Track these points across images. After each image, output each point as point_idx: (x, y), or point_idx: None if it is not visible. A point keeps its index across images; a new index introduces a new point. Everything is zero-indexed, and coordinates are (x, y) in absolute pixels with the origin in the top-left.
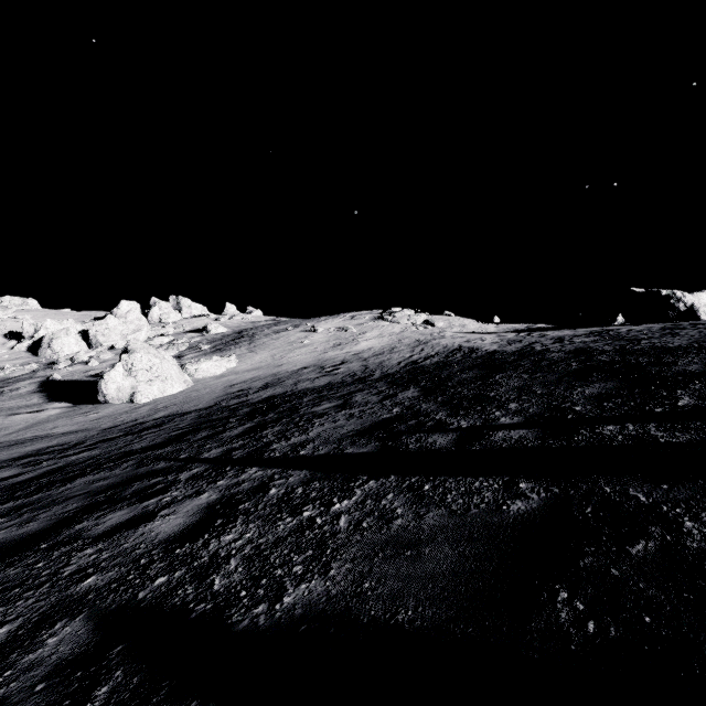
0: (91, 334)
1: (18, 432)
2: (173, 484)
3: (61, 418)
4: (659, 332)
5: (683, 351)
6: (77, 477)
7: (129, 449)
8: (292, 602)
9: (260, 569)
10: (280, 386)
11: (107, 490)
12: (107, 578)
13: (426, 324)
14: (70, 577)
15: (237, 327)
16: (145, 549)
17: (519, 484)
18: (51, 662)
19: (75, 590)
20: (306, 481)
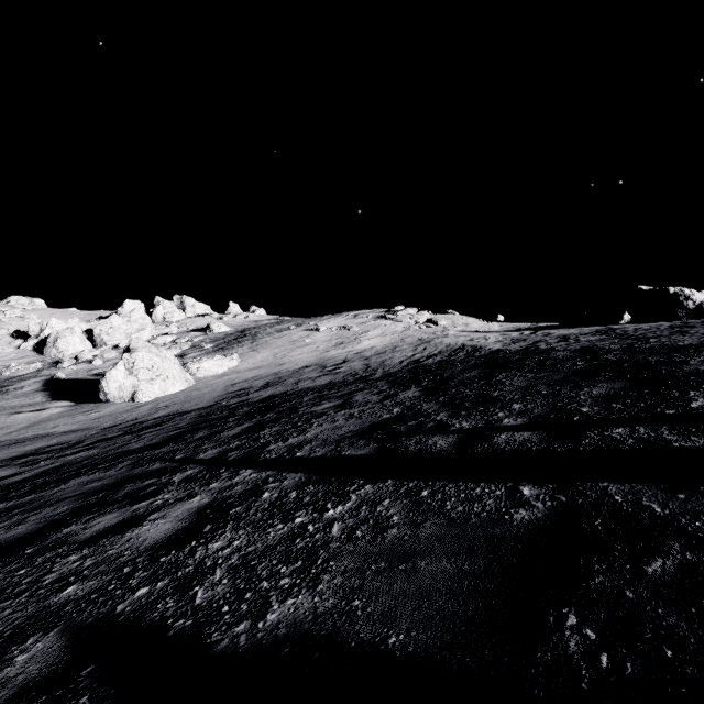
0: (95, 333)
1: (19, 431)
2: (166, 487)
3: (62, 417)
4: (667, 330)
5: (694, 350)
6: (72, 477)
7: (127, 449)
8: (276, 621)
9: (246, 581)
10: (281, 385)
11: (99, 492)
12: (87, 588)
13: (429, 323)
14: (50, 586)
15: (240, 326)
16: (129, 557)
17: (522, 491)
18: (16, 683)
19: (53, 601)
20: (300, 485)
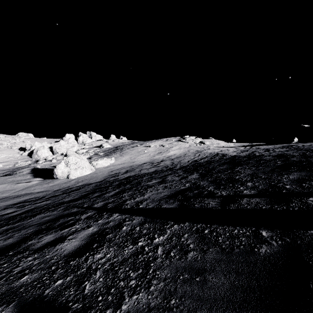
0: (53, 148)
1: (19, 191)
2: (78, 221)
3: (37, 185)
4: None
5: None
6: (37, 214)
7: (63, 201)
8: (127, 310)
9: (112, 280)
10: (133, 172)
11: (48, 222)
12: (33, 277)
13: (200, 143)
14: (16, 275)
15: (115, 145)
16: (56, 260)
17: (262, 233)
18: None
19: (15, 284)
20: (141, 223)
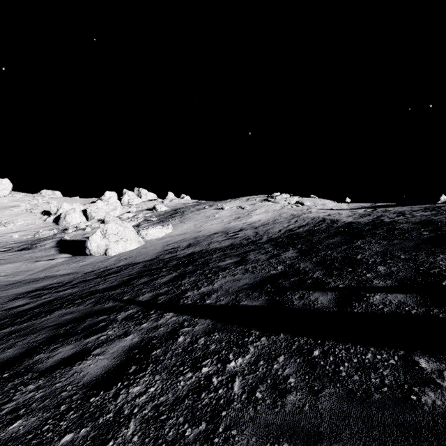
0: (88, 212)
1: (37, 273)
2: (111, 323)
3: (63, 264)
4: None
5: None
6: (56, 309)
7: (95, 289)
8: None
9: (153, 443)
10: (198, 246)
11: (68, 323)
12: (28, 425)
13: (297, 204)
14: (4, 417)
15: (174, 206)
16: (69, 393)
17: (419, 363)
18: None
19: None
20: (208, 331)
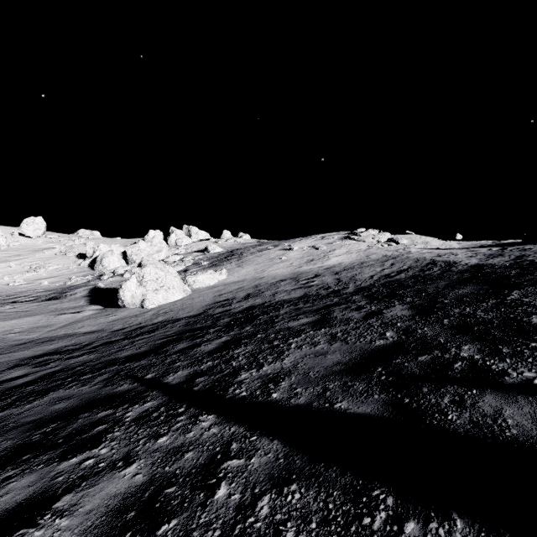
0: (128, 254)
1: (56, 330)
2: (113, 429)
3: (89, 319)
4: None
5: None
6: (53, 389)
7: (116, 357)
8: None
9: None
10: (260, 297)
11: (53, 421)
12: None
13: (390, 242)
14: None
15: (230, 247)
16: None
17: None
18: None
19: None
20: (276, 476)
